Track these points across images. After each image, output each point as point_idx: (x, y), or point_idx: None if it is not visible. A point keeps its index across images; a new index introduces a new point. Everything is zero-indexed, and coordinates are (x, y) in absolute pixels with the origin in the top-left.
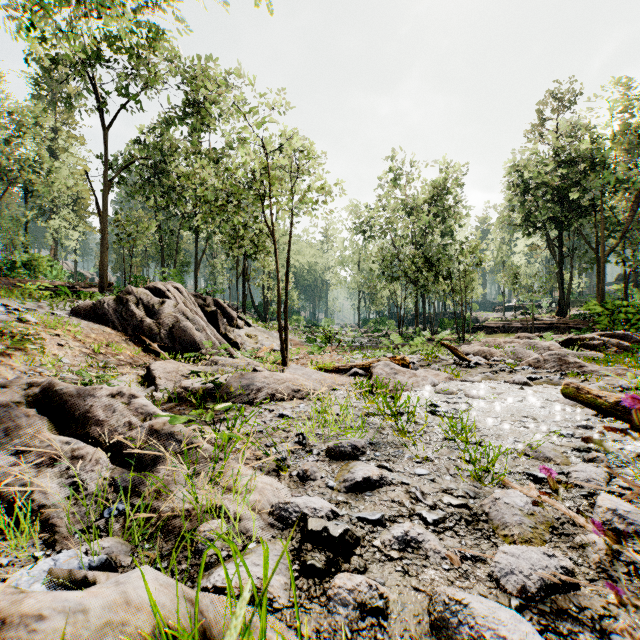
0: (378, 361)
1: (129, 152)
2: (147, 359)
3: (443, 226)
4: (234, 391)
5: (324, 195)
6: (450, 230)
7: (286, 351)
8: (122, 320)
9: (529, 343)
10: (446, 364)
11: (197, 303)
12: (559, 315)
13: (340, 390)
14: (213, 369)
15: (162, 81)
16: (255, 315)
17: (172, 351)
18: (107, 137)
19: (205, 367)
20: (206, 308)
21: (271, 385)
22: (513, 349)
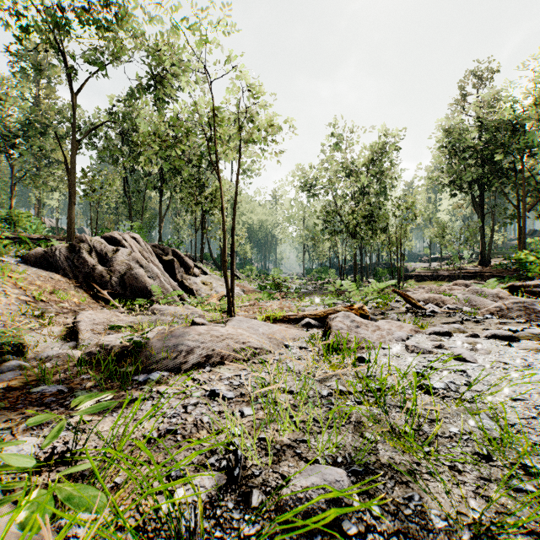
0: (333, 310)
1: (100, 119)
2: (95, 306)
3: (378, 187)
4: (156, 354)
5: (273, 134)
6: (384, 190)
7: (232, 299)
8: (73, 267)
9: (475, 290)
10: (400, 312)
11: (155, 253)
12: (481, 265)
13: (292, 347)
14: (151, 319)
15: (124, 49)
16: (213, 265)
17: (123, 298)
18: (74, 101)
19: (143, 317)
20: (164, 257)
21: (207, 344)
22: (465, 296)
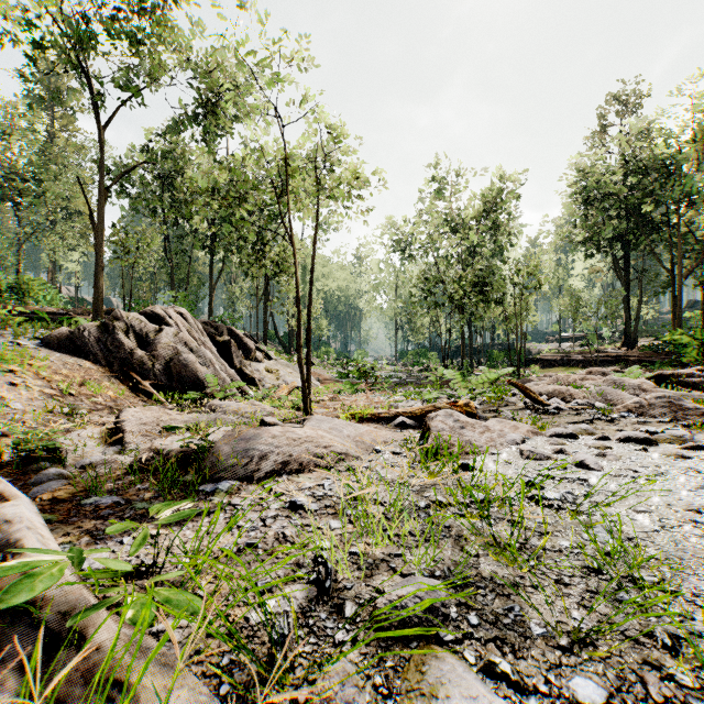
0: (432, 407)
1: (133, 159)
2: (135, 401)
3: (492, 245)
4: (224, 460)
5: (359, 188)
6: (500, 250)
7: (309, 393)
8: (106, 352)
9: (613, 380)
10: (516, 409)
11: (207, 332)
12: (625, 346)
13: (383, 452)
14: (209, 418)
15: (167, 70)
16: (279, 346)
17: (169, 390)
18: (103, 137)
19: (199, 415)
20: (218, 338)
21: (282, 448)
22: (599, 389)
